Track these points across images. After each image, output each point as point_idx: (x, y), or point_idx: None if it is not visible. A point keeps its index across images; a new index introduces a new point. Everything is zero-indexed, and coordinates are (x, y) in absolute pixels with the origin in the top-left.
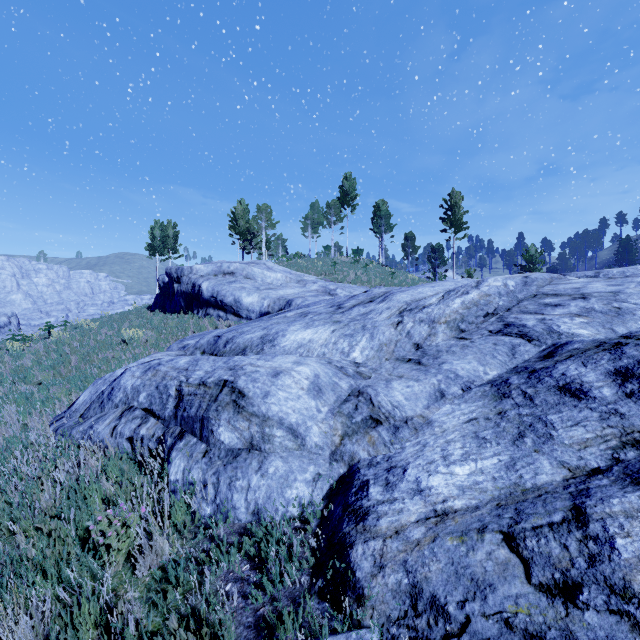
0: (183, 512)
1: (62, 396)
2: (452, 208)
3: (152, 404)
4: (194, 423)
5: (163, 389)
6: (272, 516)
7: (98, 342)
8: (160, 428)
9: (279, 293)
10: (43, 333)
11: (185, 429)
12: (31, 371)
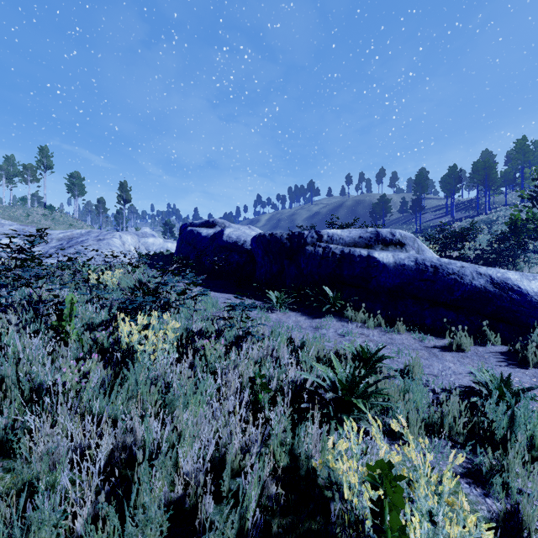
0: None
1: None
2: (122, 191)
3: None
4: None
5: None
6: None
7: None
8: None
9: None
10: None
11: None
12: None
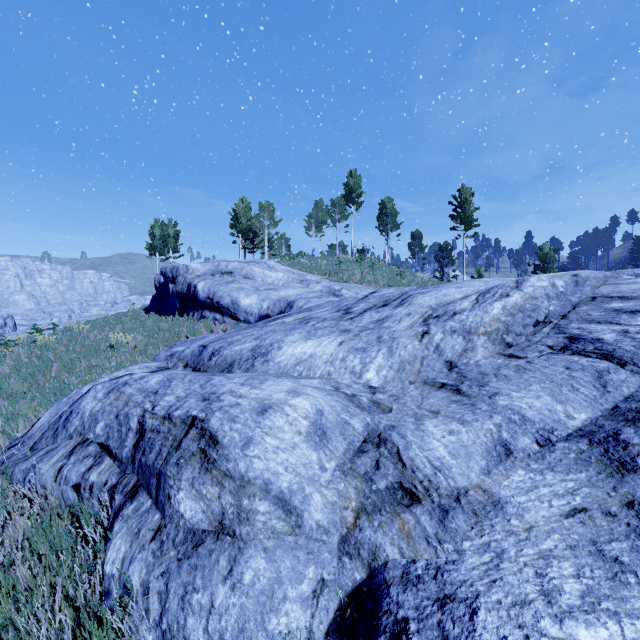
0: None
1: (29, 413)
2: (462, 204)
3: (109, 438)
4: (150, 477)
5: (123, 419)
6: None
7: (85, 347)
8: (115, 473)
9: (280, 294)
10: (32, 336)
11: (141, 481)
12: (7, 380)
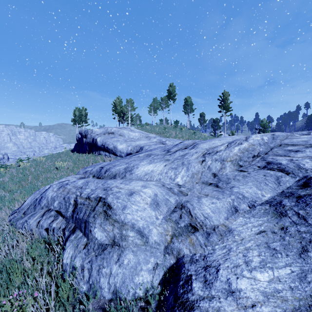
0: (67, 289)
1: (19, 198)
2: (224, 100)
3: (60, 208)
4: (81, 223)
5: (67, 199)
6: (125, 297)
7: (43, 168)
8: (64, 223)
9: (136, 143)
10: (18, 163)
11: (77, 226)
12: (7, 184)
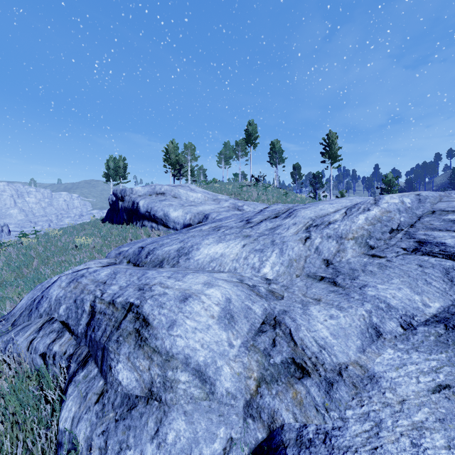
0: None
1: (14, 296)
2: (329, 145)
3: (68, 318)
4: (97, 350)
5: (79, 303)
6: None
7: (57, 247)
8: (72, 345)
9: (199, 209)
10: (20, 239)
11: (91, 353)
12: (1, 271)
